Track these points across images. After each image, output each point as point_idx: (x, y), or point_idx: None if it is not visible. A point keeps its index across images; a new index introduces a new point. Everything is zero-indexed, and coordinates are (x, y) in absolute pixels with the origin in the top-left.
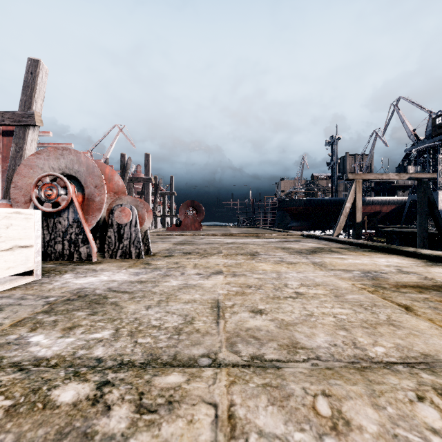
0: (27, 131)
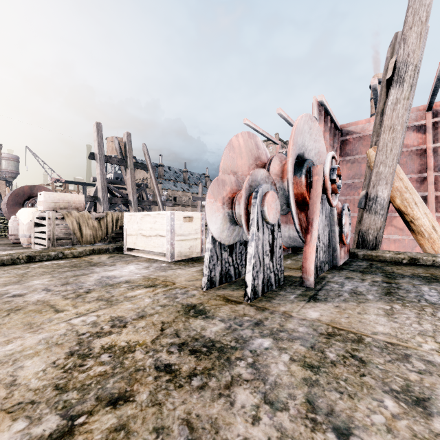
0: (389, 94)
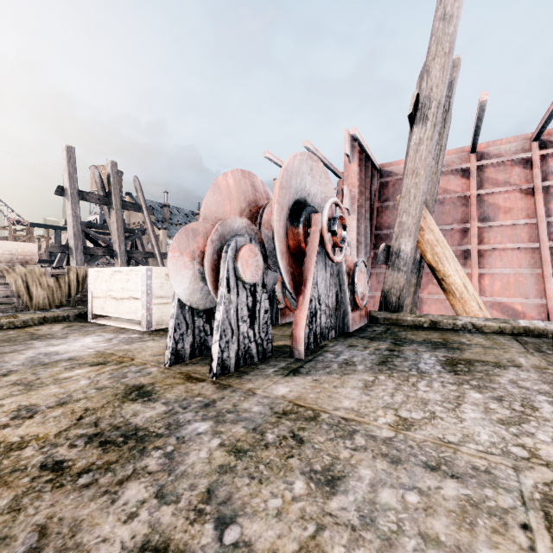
0: (412, 133)
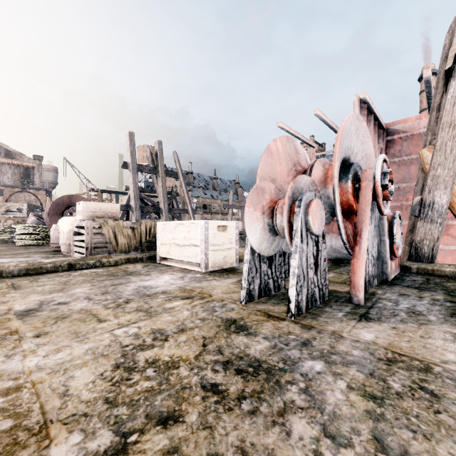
0: (448, 86)
